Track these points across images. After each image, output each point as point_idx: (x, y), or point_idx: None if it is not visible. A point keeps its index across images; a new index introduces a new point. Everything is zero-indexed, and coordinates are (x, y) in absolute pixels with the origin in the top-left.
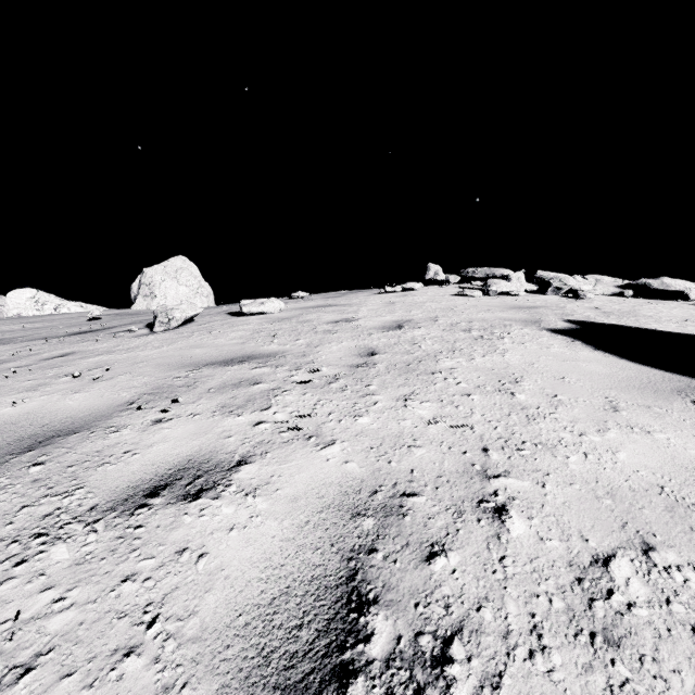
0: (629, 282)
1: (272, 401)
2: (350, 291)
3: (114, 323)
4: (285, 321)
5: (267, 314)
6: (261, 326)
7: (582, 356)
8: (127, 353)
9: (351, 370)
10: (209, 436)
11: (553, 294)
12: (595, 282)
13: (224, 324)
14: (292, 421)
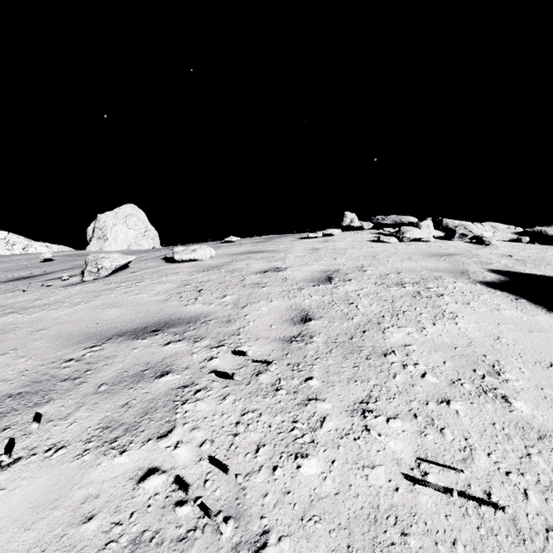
0: (525, 230)
1: (177, 414)
2: (276, 235)
3: (57, 267)
4: (214, 271)
5: (199, 261)
6: (189, 276)
7: (544, 323)
8: (38, 312)
9: (284, 348)
10: (56, 514)
11: (458, 240)
12: (494, 229)
13: (154, 272)
14: (200, 470)
